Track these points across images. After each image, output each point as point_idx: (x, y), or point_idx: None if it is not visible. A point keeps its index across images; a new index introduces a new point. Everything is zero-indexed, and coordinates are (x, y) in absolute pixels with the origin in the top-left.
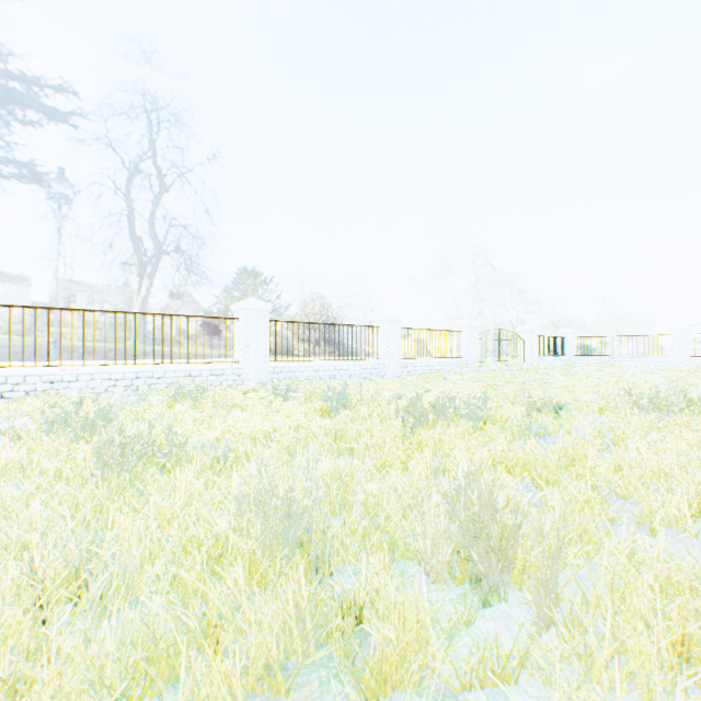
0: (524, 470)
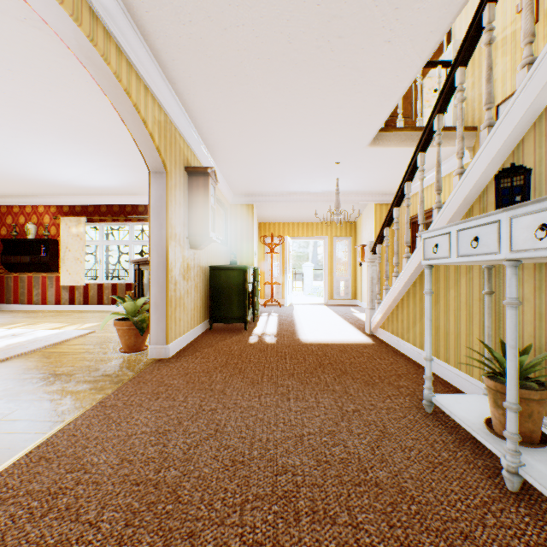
0: None
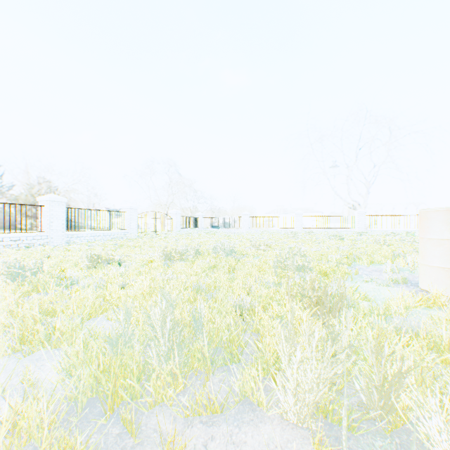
0: None
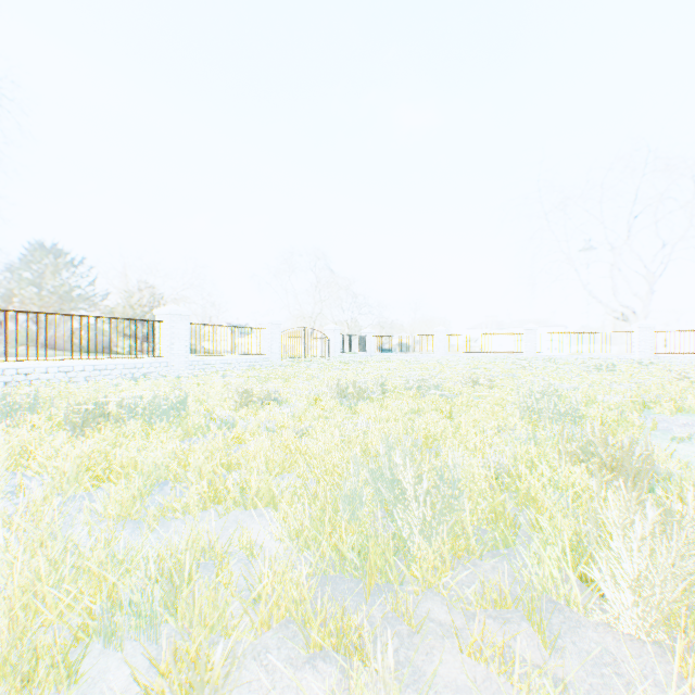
0: (120, 474)
